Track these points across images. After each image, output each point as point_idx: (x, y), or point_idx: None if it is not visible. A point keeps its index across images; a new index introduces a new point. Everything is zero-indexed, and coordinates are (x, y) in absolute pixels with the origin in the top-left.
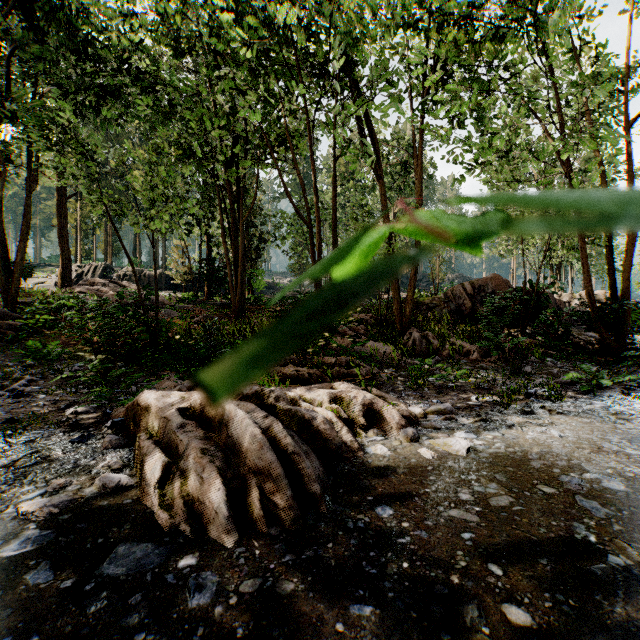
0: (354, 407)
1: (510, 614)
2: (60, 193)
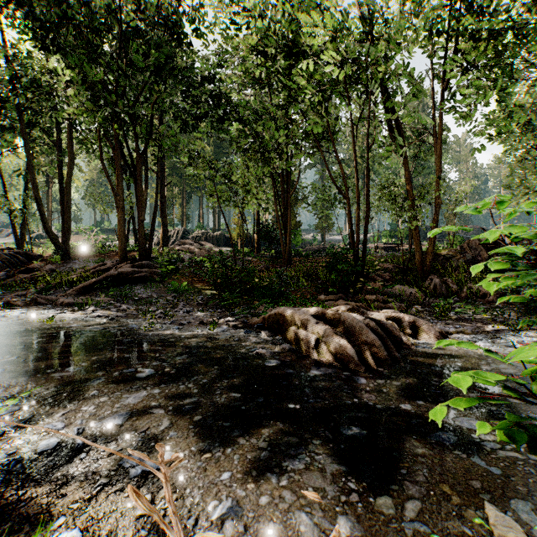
0: (402, 323)
1: (509, 399)
2: (161, 182)
